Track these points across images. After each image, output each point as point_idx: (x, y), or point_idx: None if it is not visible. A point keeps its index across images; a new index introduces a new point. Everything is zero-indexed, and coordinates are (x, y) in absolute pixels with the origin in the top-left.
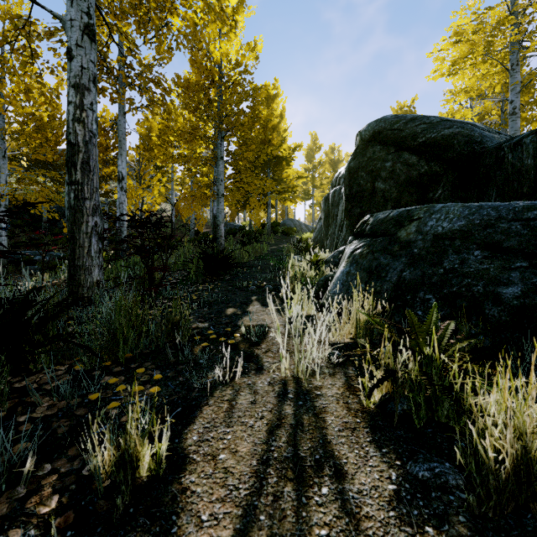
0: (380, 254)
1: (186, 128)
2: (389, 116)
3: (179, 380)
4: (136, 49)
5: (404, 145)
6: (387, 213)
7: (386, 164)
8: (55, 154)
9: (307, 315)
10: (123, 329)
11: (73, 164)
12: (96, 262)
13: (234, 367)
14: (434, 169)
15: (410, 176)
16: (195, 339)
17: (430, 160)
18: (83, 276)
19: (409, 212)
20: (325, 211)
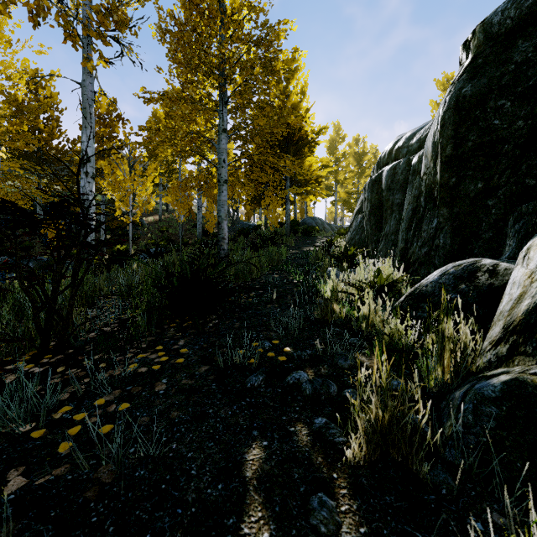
0: None
1: (175, 89)
2: None
3: None
4: None
5: None
6: None
7: None
8: (50, 148)
9: None
10: None
11: None
12: None
13: None
14: None
15: None
16: None
17: None
18: None
19: None
20: (371, 200)
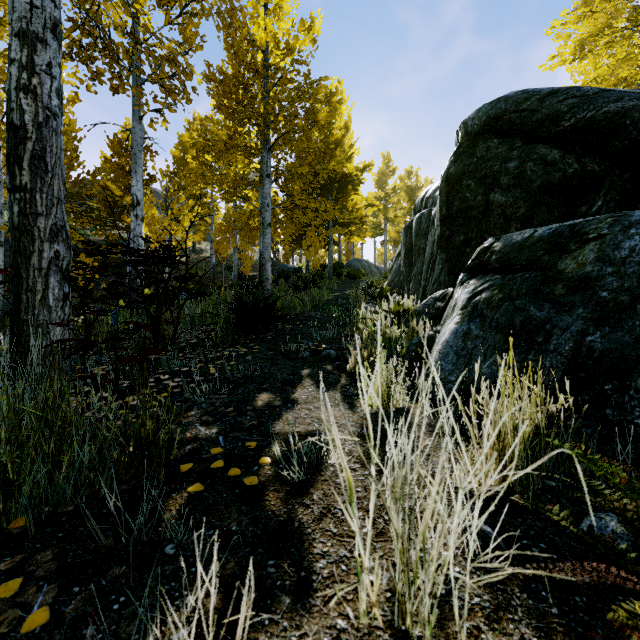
0: (527, 301)
1: (221, 137)
2: (512, 93)
3: (85, 639)
4: (136, 3)
5: (539, 134)
6: (527, 233)
7: (509, 164)
8: (68, 181)
9: (396, 408)
10: (5, 466)
11: (17, 158)
12: (58, 314)
13: (241, 580)
14: (589, 169)
15: (550, 180)
16: (180, 471)
17: (583, 155)
18: (34, 337)
19: (574, 228)
20: (405, 244)
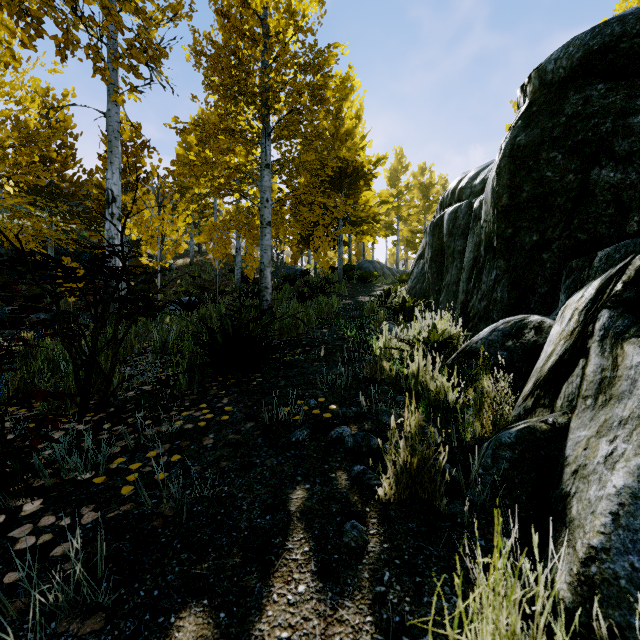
0: None
1: (211, 120)
2: (628, 10)
3: None
4: None
5: None
6: None
7: (631, 118)
8: (63, 180)
9: None
10: None
11: None
12: None
13: None
14: None
15: None
16: None
17: None
18: None
19: None
20: (432, 245)
